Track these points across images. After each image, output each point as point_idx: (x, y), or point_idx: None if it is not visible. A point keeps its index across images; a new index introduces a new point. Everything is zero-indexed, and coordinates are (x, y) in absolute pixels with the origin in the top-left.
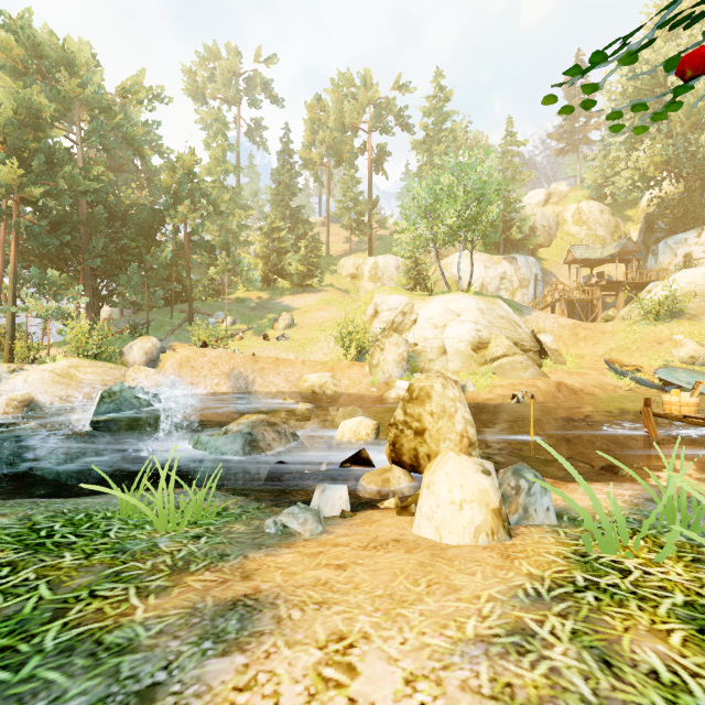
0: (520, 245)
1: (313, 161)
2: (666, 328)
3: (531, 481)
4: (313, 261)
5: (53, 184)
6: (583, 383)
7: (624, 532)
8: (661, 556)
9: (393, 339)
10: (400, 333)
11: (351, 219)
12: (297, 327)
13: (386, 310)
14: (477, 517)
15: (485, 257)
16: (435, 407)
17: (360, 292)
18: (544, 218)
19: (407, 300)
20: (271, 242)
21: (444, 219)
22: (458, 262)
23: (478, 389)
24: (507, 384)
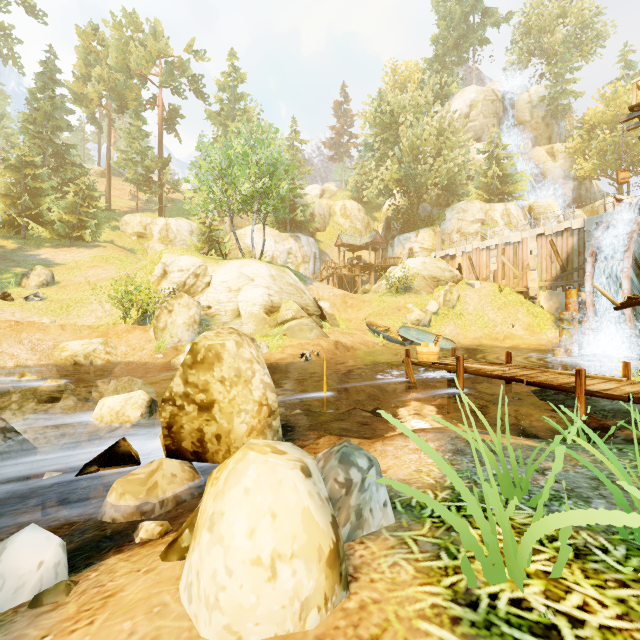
0: (303, 227)
1: (88, 98)
2: (403, 299)
3: (365, 470)
4: (86, 211)
5: None
6: (353, 342)
7: (511, 541)
8: (558, 568)
9: (184, 301)
10: (192, 295)
11: (138, 174)
12: (60, 286)
13: (176, 270)
14: (305, 583)
15: (275, 232)
16: (227, 371)
17: (149, 253)
18: (321, 208)
19: (200, 262)
20: (22, 179)
21: (238, 185)
22: (252, 230)
23: (271, 350)
24: (296, 345)
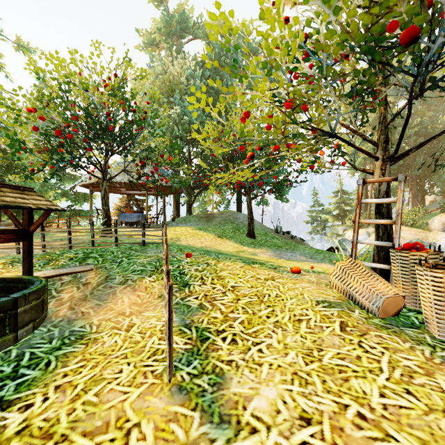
0: None
1: None
2: None
3: None
4: None
5: (393, 138)
6: None
7: None
8: None
9: None
10: None
11: None
12: None
13: None
14: None
15: None
16: None
17: None
18: None
19: None
20: None
21: None
22: None
23: None
24: None
